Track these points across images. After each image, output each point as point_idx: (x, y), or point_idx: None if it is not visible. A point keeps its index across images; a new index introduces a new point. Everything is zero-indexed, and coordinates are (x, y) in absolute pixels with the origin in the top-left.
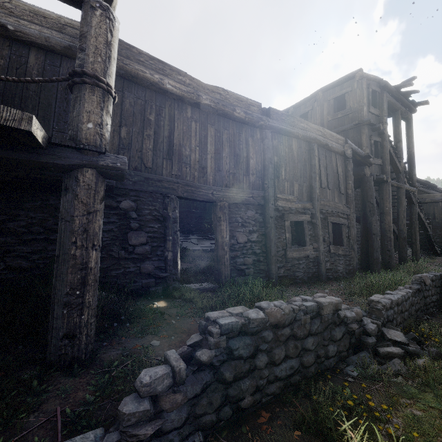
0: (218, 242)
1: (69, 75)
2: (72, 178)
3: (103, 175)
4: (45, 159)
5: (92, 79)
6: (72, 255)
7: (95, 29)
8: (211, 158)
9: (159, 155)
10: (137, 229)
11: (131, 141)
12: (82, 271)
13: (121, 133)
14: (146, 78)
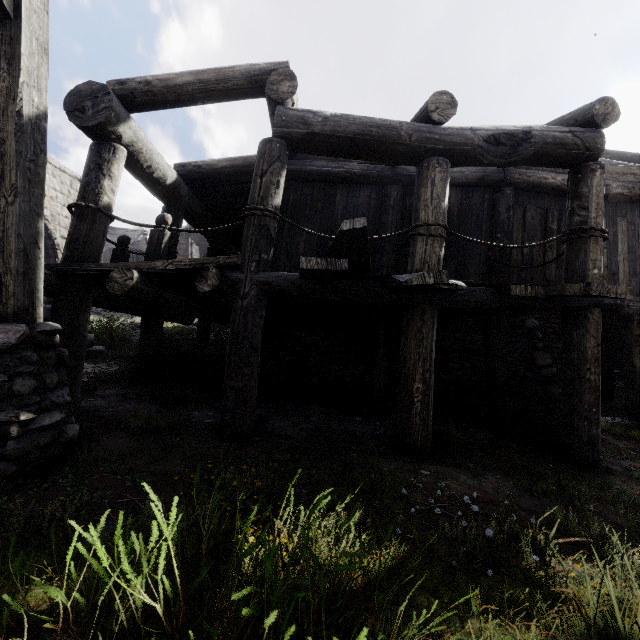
0: (635, 367)
1: (570, 231)
2: (583, 316)
3: (603, 311)
4: (569, 304)
5: (595, 232)
6: (587, 379)
7: (596, 188)
8: (623, 260)
9: (561, 266)
10: (541, 349)
11: (533, 255)
12: (596, 393)
13: (524, 249)
14: (548, 184)
